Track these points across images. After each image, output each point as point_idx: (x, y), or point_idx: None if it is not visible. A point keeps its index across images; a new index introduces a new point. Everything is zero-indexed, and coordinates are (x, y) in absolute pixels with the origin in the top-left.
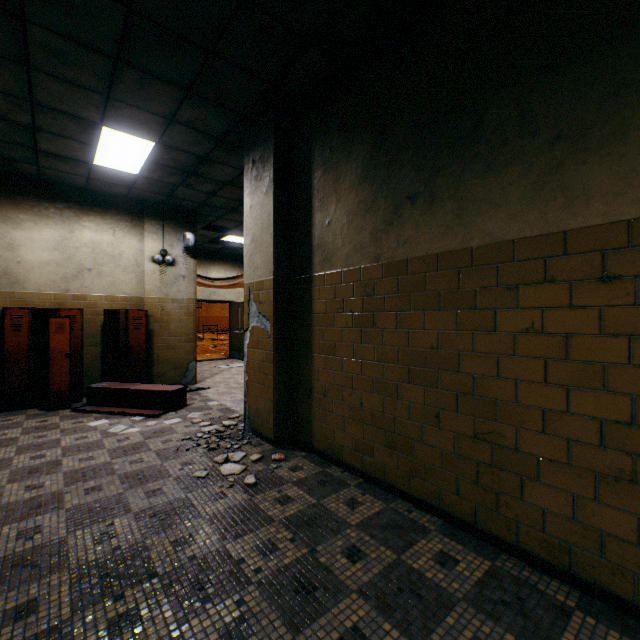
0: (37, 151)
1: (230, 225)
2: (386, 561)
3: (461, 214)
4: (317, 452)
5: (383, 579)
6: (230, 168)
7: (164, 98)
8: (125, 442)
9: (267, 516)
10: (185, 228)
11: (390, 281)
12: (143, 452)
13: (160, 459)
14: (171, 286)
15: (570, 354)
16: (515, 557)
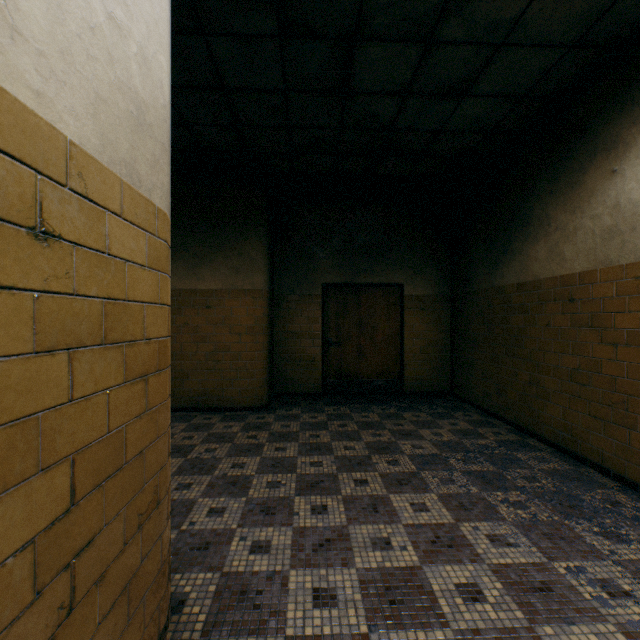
0: None
1: None
2: None
3: None
4: None
5: None
6: None
7: None
8: None
9: None
10: None
11: None
12: None
13: None
14: None
15: (199, 332)
16: (182, 412)
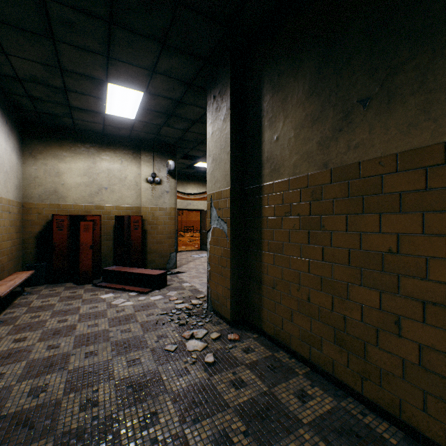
0: (70, 107)
1: (199, 154)
2: None
3: (429, 107)
4: (266, 335)
5: None
6: (198, 108)
7: (146, 52)
8: (121, 313)
9: (222, 400)
10: (168, 157)
11: (339, 185)
12: (132, 323)
13: (143, 330)
14: (159, 199)
15: None
16: None
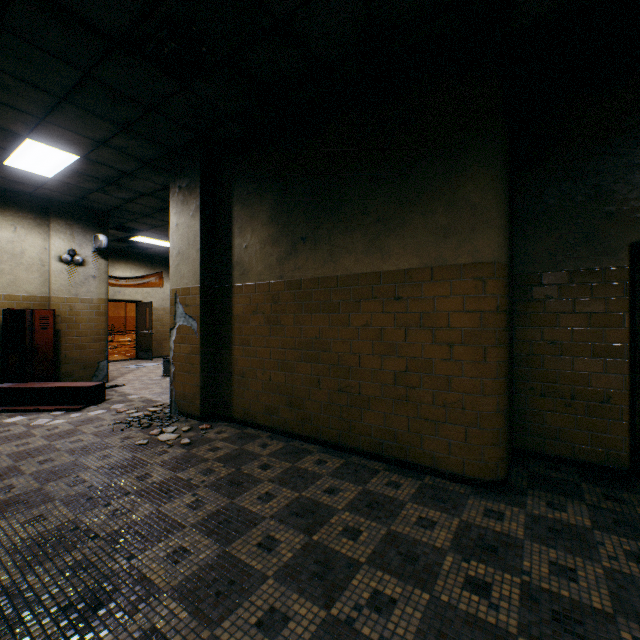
0: None
1: (142, 227)
2: (286, 467)
3: (332, 254)
4: (237, 421)
5: (283, 474)
6: (152, 183)
7: (100, 129)
8: (56, 430)
9: (204, 458)
10: (96, 229)
11: (290, 293)
12: (79, 435)
13: (99, 438)
14: (80, 286)
15: (383, 338)
16: (359, 456)
